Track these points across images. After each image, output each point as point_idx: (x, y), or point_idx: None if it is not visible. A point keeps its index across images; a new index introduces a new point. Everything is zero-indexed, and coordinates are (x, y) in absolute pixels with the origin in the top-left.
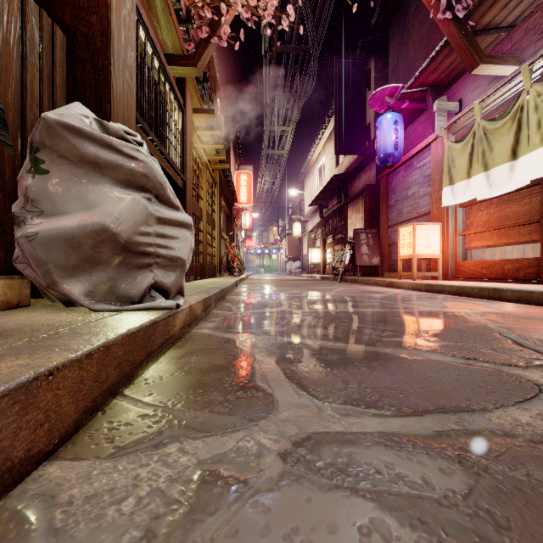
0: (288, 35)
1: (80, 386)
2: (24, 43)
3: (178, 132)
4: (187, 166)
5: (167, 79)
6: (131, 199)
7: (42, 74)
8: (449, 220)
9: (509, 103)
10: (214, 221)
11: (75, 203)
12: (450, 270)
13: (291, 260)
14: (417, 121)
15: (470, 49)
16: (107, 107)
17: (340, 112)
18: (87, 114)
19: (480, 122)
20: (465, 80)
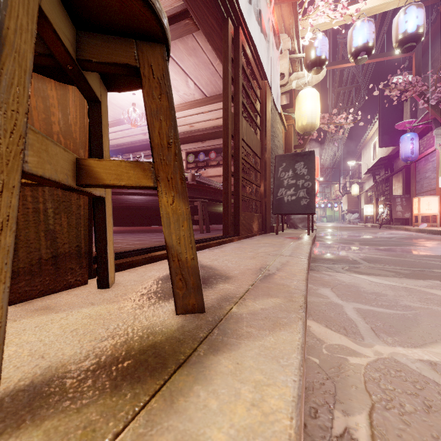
0: (344, 79)
1: None
2: None
3: None
4: None
5: None
6: None
7: None
8: None
9: None
10: None
11: None
12: None
13: (350, 213)
14: (433, 131)
15: (440, 117)
16: None
17: (383, 120)
18: None
19: None
20: None
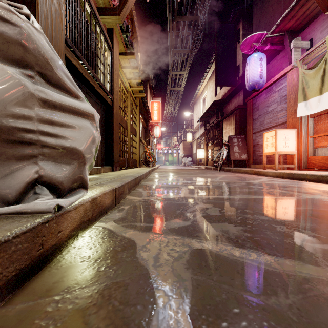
0: (184, 9)
1: None
2: None
3: (107, 65)
4: (114, 90)
5: (98, 23)
6: (0, 72)
7: None
8: (302, 126)
9: None
10: (135, 131)
11: None
12: (303, 163)
13: (185, 157)
14: (274, 59)
15: None
16: None
17: (219, 58)
18: None
19: None
20: (315, 24)
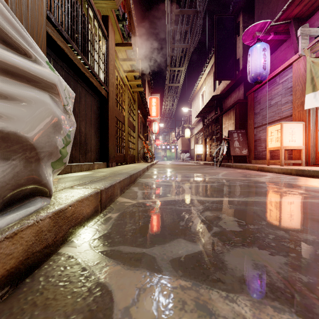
0: (182, 3)
1: None
2: None
3: (102, 54)
4: (110, 81)
5: (90, 6)
6: None
7: None
8: (310, 119)
9: None
10: (133, 126)
11: None
12: (311, 158)
13: (183, 152)
14: (278, 50)
15: None
16: None
17: (218, 52)
18: None
19: None
20: None
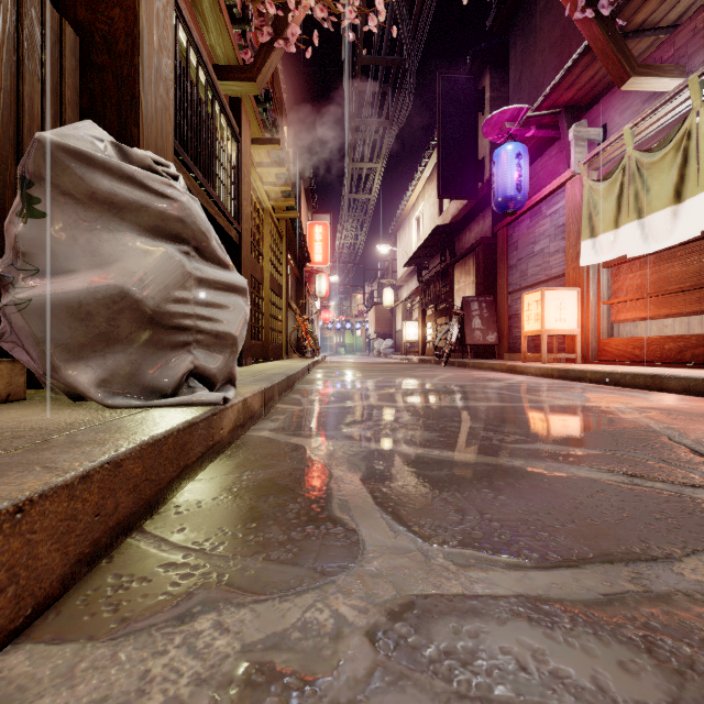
0: (376, 42)
1: (70, 524)
2: (20, 44)
3: (232, 169)
4: (243, 214)
5: (217, 97)
6: (161, 253)
7: (46, 86)
8: (589, 284)
9: (671, 129)
10: (279, 287)
11: (82, 258)
12: (590, 350)
13: (380, 338)
14: (546, 154)
15: (619, 57)
16: (134, 131)
17: (445, 143)
18: (102, 136)
19: (632, 154)
20: (611, 98)
